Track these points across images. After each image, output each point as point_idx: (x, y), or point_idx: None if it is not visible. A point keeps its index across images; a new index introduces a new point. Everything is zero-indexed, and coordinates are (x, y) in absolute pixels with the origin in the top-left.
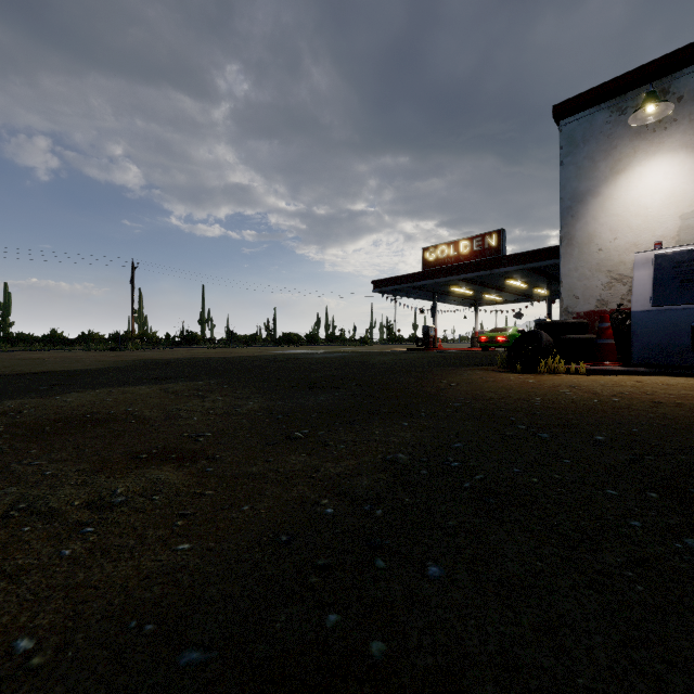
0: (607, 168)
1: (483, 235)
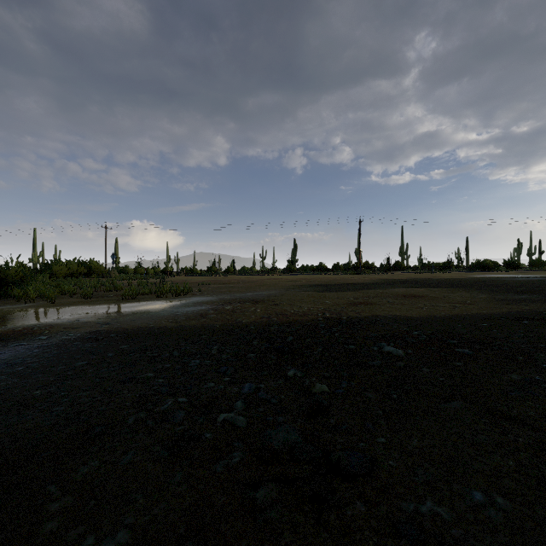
0: None
1: None
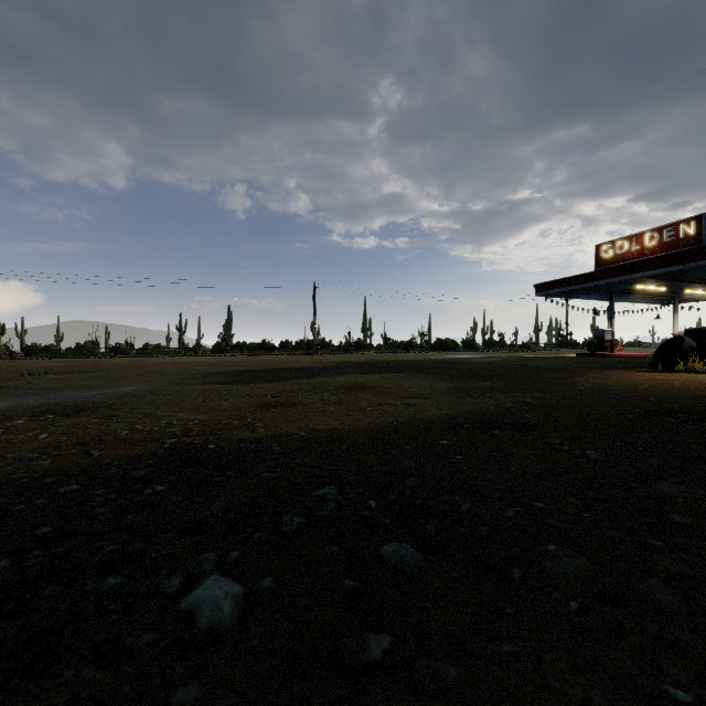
0: None
1: (676, 224)
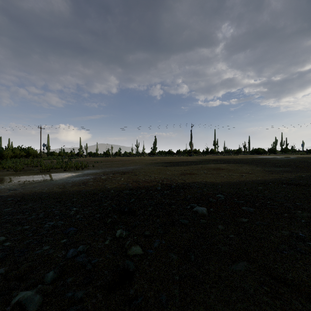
0: None
1: None
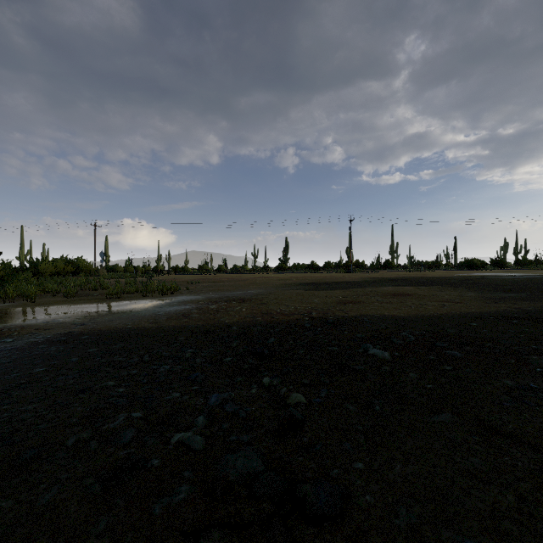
0: None
1: None
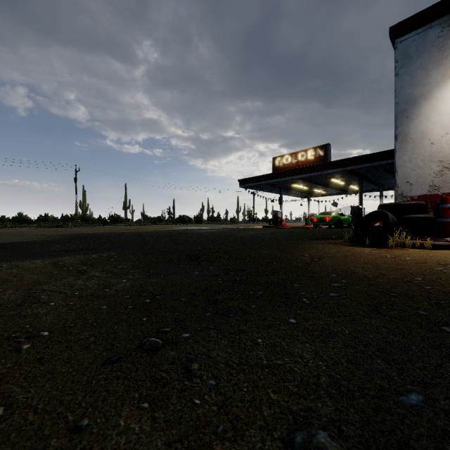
0: (439, 75)
1: (315, 148)
